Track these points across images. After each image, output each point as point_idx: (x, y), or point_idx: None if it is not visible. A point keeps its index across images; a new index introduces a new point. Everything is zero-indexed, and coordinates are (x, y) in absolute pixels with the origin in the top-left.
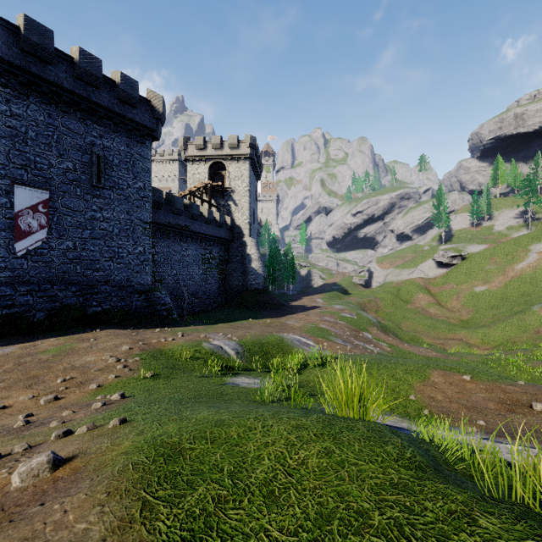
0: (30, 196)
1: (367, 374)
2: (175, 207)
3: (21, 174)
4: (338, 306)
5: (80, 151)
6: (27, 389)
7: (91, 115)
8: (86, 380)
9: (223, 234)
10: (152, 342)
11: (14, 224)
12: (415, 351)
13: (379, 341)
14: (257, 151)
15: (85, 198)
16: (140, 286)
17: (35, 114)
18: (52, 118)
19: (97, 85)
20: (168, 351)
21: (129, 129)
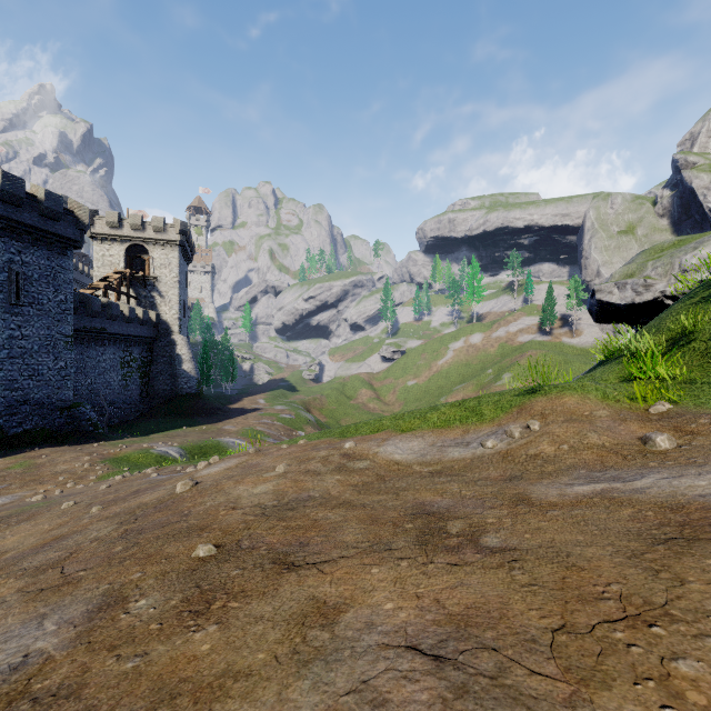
0: None
1: None
2: (92, 309)
3: None
4: (280, 406)
5: None
6: (42, 484)
7: (10, 232)
8: (82, 476)
9: (146, 332)
10: (103, 453)
11: None
12: None
13: None
14: (189, 236)
15: (2, 317)
16: (61, 403)
17: None
18: None
19: (20, 205)
20: (123, 458)
21: (51, 243)
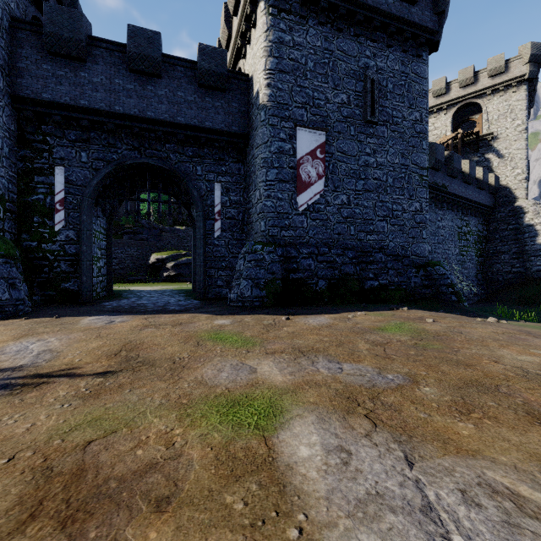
0: (309, 140)
1: None
2: (435, 157)
3: (301, 114)
4: None
5: (353, 78)
6: None
7: (364, 30)
8: None
9: (483, 198)
10: None
11: (296, 174)
12: None
13: None
14: (539, 67)
15: (358, 139)
16: (415, 258)
17: (313, 40)
18: (328, 41)
19: None
20: None
21: (405, 39)
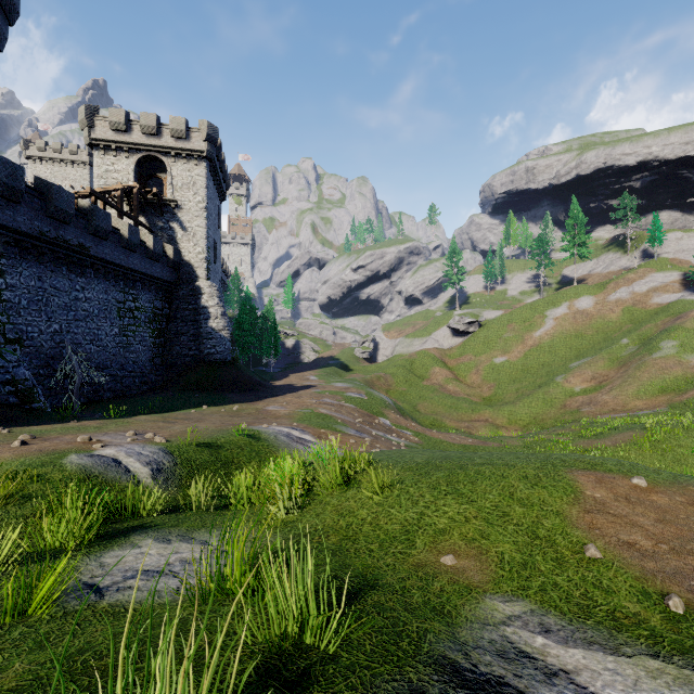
0: None
1: (456, 497)
2: (55, 204)
3: None
4: (340, 384)
5: None
6: None
7: None
8: None
9: (160, 271)
10: None
11: None
12: (447, 439)
13: (401, 429)
14: (220, 150)
15: None
16: None
17: None
18: None
19: None
20: None
21: None
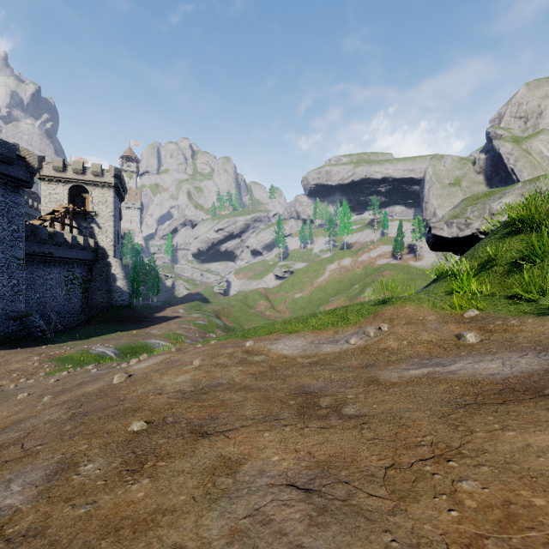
0: None
1: None
2: (41, 237)
3: None
4: (196, 315)
5: None
6: None
7: None
8: (33, 373)
9: (86, 255)
10: (51, 354)
11: None
12: None
13: None
14: (122, 179)
15: None
16: (14, 313)
17: None
18: None
19: None
20: (68, 357)
21: (5, 183)
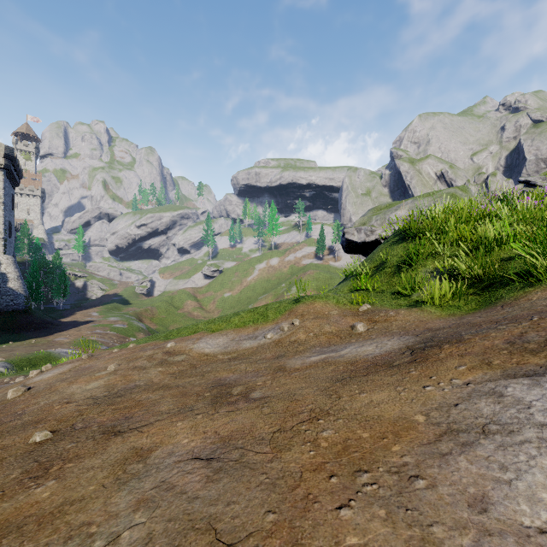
0: None
1: None
2: None
3: None
4: (113, 318)
5: None
6: None
7: None
8: None
9: None
10: None
11: None
12: None
13: None
14: (16, 161)
15: None
16: None
17: None
18: None
19: None
20: None
21: None
